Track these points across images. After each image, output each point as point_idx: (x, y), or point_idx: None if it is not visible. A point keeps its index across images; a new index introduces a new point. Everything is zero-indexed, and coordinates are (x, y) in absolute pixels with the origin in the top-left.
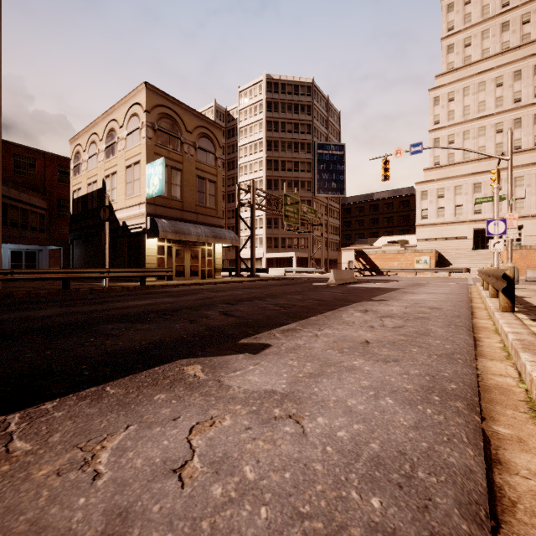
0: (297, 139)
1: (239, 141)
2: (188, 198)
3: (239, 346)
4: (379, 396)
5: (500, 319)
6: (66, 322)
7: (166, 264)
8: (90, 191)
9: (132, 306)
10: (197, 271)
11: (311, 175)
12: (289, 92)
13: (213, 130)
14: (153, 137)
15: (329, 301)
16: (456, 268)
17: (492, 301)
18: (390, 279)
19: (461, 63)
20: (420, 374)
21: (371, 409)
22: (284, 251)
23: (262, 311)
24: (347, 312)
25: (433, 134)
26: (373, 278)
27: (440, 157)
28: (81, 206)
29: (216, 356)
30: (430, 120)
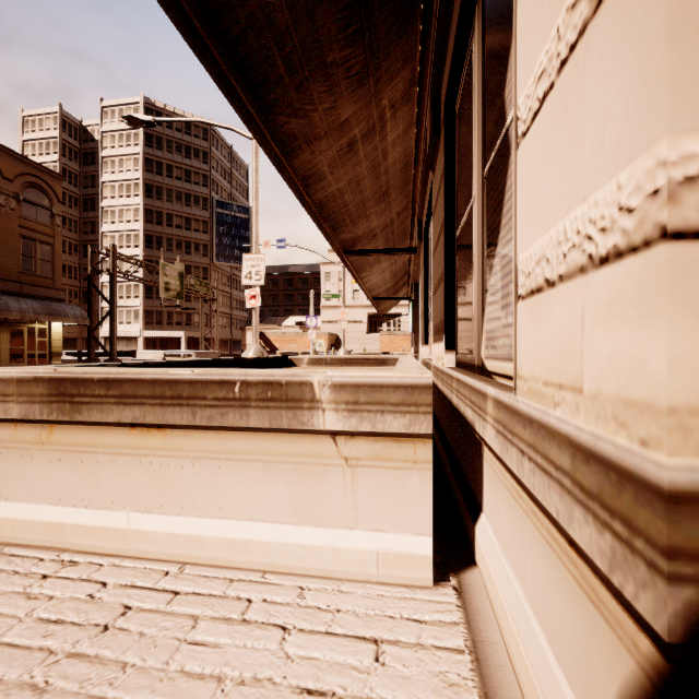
0: (190, 190)
1: (102, 174)
2: (7, 263)
3: None
4: None
5: None
6: None
7: None
8: None
9: None
10: (21, 356)
11: (209, 237)
12: (178, 129)
13: (48, 179)
14: None
15: None
16: None
17: None
18: None
19: None
20: None
21: None
22: (171, 329)
23: None
24: None
25: None
26: None
27: None
28: None
29: None
30: None
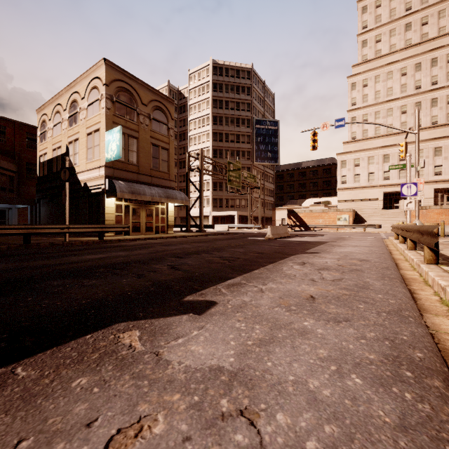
0: (239, 115)
1: (189, 116)
2: (144, 162)
3: (183, 304)
4: (343, 373)
5: (430, 271)
6: (11, 278)
7: (123, 221)
8: (54, 155)
9: (85, 260)
10: (151, 227)
11: (251, 146)
12: (232, 75)
13: (165, 104)
14: (112, 108)
15: (269, 253)
16: (370, 224)
17: (412, 253)
18: (317, 233)
19: (373, 55)
20: (377, 338)
21: (339, 396)
22: (227, 210)
23: (208, 265)
24: (286, 265)
25: (351, 113)
26: (303, 233)
27: (356, 132)
28: (47, 169)
29: (158, 318)
30: (348, 102)
